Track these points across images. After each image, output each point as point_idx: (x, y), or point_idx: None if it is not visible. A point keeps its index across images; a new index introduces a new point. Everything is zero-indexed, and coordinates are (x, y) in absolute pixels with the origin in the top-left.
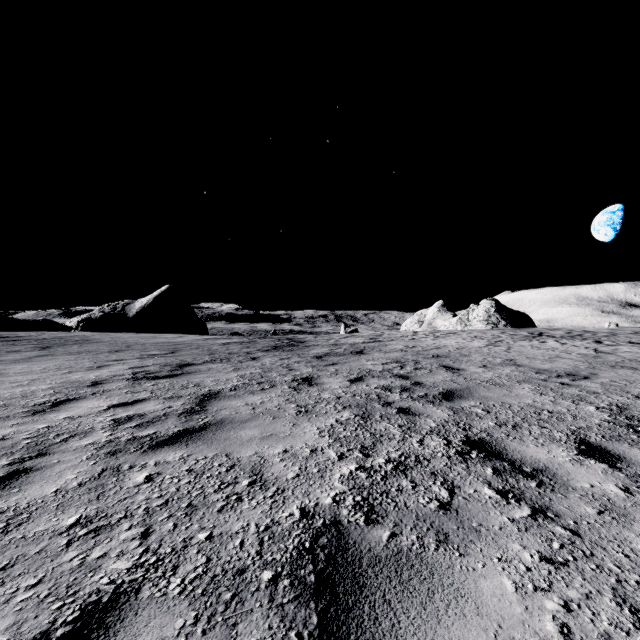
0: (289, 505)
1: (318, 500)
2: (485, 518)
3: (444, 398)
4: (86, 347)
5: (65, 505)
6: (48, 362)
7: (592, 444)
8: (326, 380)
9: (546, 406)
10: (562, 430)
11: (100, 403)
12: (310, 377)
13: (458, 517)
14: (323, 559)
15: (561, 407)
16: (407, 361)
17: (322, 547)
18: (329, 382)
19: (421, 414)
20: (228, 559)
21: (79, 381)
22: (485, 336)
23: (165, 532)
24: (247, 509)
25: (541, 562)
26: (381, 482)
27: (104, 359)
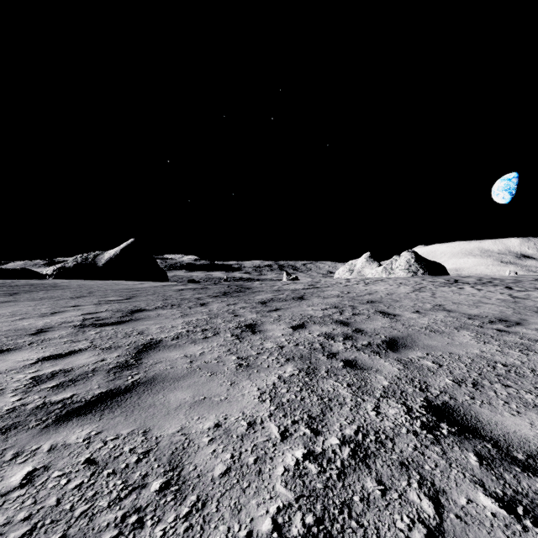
0: (209, 537)
1: (252, 524)
2: None
3: (389, 348)
4: (51, 293)
5: None
6: (7, 308)
7: None
8: (269, 327)
9: (496, 357)
10: (530, 390)
11: (31, 355)
12: (254, 323)
13: None
14: None
15: (512, 358)
16: (345, 306)
17: None
18: (272, 329)
19: (369, 368)
20: None
21: (25, 329)
22: (409, 283)
23: None
24: None
25: None
26: (338, 483)
27: (62, 305)
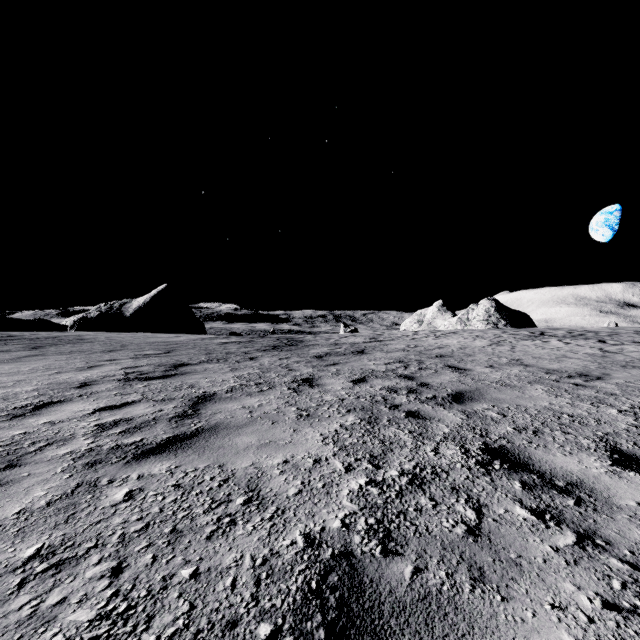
0: (291, 530)
1: (324, 523)
2: (524, 547)
3: (454, 400)
4: (79, 347)
5: (26, 531)
6: (38, 362)
7: (625, 452)
8: (327, 381)
9: (565, 409)
10: (588, 436)
11: (86, 406)
12: (311, 378)
13: (491, 546)
14: (334, 606)
15: (581, 410)
16: (410, 361)
17: (332, 588)
18: (331, 383)
19: (432, 418)
20: (216, 606)
21: (67, 382)
22: (487, 336)
23: (141, 567)
24: (241, 535)
25: (604, 609)
26: (396, 500)
27: (96, 359)
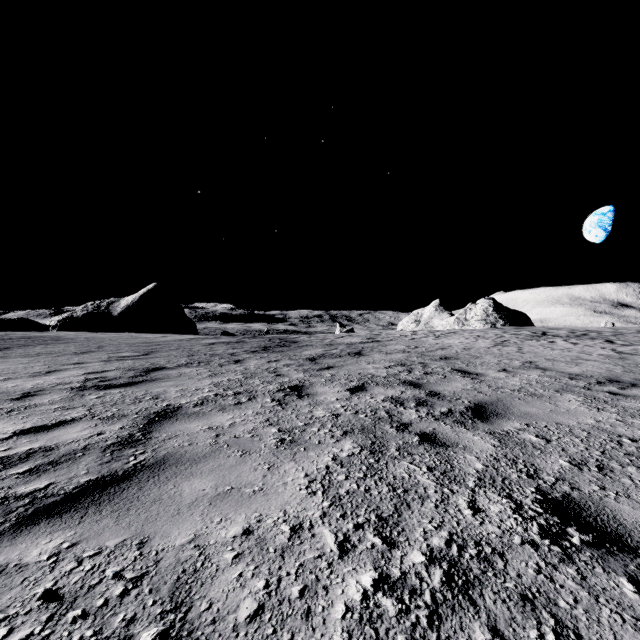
0: None
1: None
2: None
3: (476, 416)
4: (51, 348)
5: None
6: None
7: None
8: (320, 389)
9: (619, 429)
10: None
11: (6, 427)
12: (300, 385)
13: None
14: None
15: None
16: (413, 364)
17: None
18: (324, 392)
19: (454, 445)
20: None
21: (7, 392)
22: (488, 336)
23: None
24: None
25: None
26: (430, 633)
27: (62, 362)
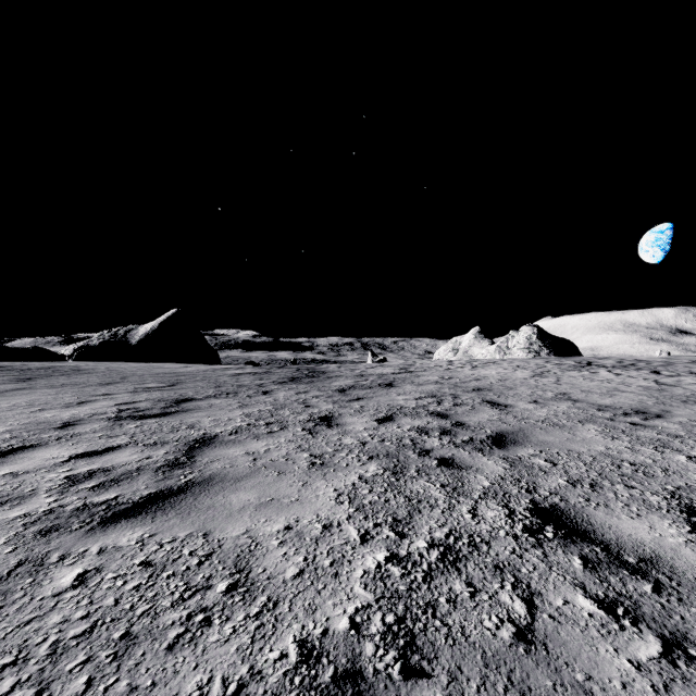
0: (282, 634)
1: (328, 623)
2: (593, 661)
3: (495, 444)
4: (74, 379)
5: None
6: (22, 397)
7: None
8: (349, 420)
9: (624, 455)
10: (657, 491)
11: (61, 452)
12: (330, 416)
13: (550, 659)
14: None
15: (643, 456)
16: (444, 395)
17: None
18: (352, 422)
19: (469, 467)
20: None
21: (48, 421)
22: (528, 366)
23: None
24: (215, 643)
25: None
26: (423, 585)
27: (90, 393)
